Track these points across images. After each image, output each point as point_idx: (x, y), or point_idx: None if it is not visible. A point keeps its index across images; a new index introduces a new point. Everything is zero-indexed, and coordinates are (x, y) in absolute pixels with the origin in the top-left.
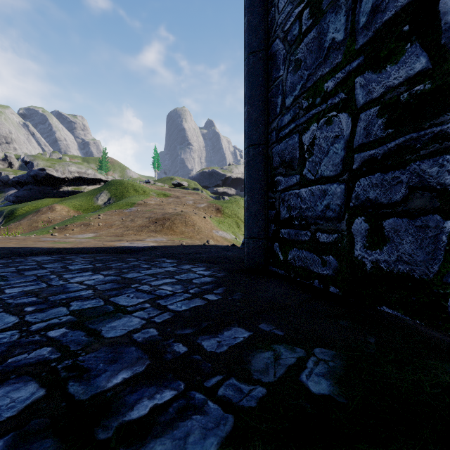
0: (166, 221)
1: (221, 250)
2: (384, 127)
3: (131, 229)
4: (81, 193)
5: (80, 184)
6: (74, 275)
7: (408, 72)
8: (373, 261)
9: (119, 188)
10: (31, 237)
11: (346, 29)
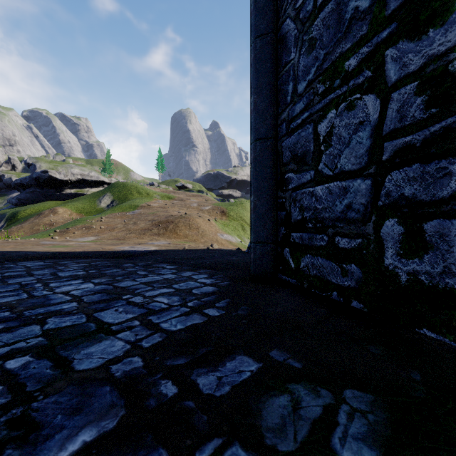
0: (170, 224)
1: (226, 255)
2: (425, 107)
3: (133, 232)
4: (84, 196)
5: (83, 186)
6: (62, 284)
7: None
8: (410, 272)
9: (122, 190)
10: (30, 240)
11: None
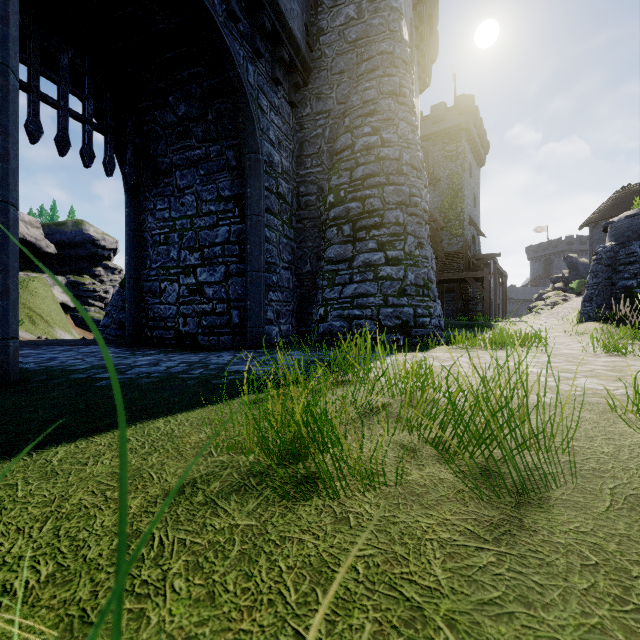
0: None
1: (85, 340)
2: (187, 293)
3: None
4: None
5: None
6: None
7: (192, 282)
8: (185, 330)
9: None
10: None
11: (177, 257)
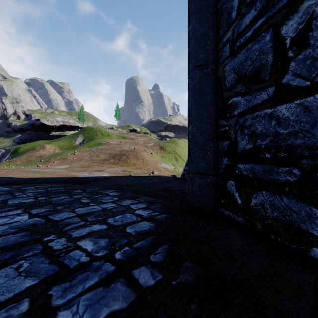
0: (122, 156)
1: (163, 182)
2: None
3: (96, 162)
4: (64, 136)
5: (64, 130)
6: None
7: None
8: None
9: (90, 132)
10: (21, 168)
11: None
